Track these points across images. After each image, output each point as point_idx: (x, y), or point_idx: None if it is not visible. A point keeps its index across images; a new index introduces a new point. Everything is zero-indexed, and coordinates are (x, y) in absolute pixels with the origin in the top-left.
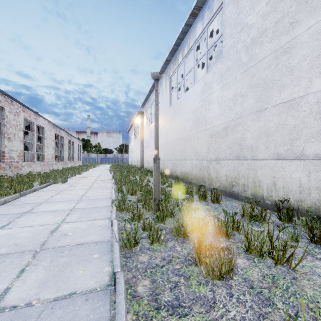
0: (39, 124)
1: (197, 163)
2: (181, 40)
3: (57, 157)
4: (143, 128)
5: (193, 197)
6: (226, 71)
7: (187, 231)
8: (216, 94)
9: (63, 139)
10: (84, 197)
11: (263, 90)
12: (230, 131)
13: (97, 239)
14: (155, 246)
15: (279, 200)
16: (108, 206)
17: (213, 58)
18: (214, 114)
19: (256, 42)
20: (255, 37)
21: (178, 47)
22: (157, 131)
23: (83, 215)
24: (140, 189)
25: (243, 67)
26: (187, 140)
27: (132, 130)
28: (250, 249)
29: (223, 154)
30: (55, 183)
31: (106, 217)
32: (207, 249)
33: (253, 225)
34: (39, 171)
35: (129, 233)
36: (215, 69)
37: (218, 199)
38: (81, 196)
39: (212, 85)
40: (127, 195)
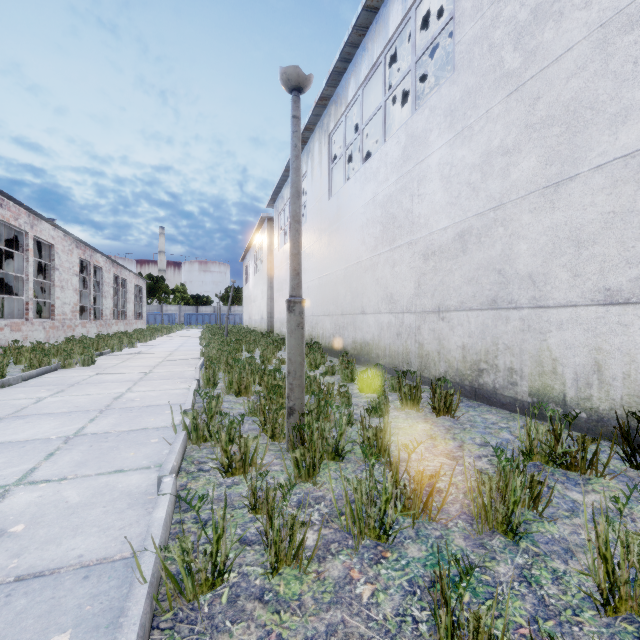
0: (40, 236)
1: (392, 320)
2: (354, 47)
3: (86, 311)
4: (273, 251)
5: (389, 402)
6: (463, 101)
7: (389, 519)
8: (439, 157)
9: (102, 272)
10: (119, 401)
11: (564, 131)
12: (475, 242)
13: (96, 554)
14: (285, 581)
15: (628, 411)
16: (171, 426)
17: (422, 95)
18: (432, 204)
19: (543, 15)
20: (542, 3)
21: (348, 66)
22: (296, 228)
23: (91, 456)
24: (259, 381)
25: (507, 84)
26: (367, 269)
27: (250, 256)
28: (613, 598)
29: (455, 298)
30: (67, 368)
31: (155, 462)
32: (486, 633)
33: (565, 485)
34: (38, 341)
35: (188, 548)
36: (435, 101)
37: (450, 406)
38: (111, 399)
39: (429, 137)
40: (227, 395)
